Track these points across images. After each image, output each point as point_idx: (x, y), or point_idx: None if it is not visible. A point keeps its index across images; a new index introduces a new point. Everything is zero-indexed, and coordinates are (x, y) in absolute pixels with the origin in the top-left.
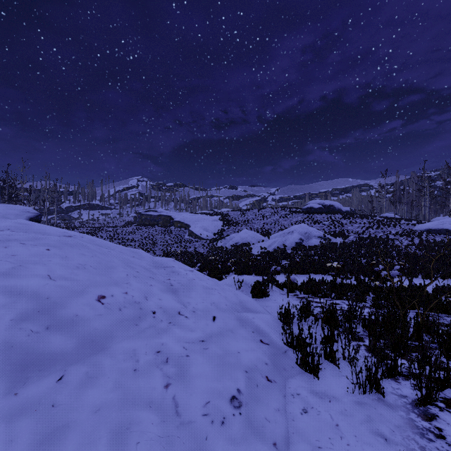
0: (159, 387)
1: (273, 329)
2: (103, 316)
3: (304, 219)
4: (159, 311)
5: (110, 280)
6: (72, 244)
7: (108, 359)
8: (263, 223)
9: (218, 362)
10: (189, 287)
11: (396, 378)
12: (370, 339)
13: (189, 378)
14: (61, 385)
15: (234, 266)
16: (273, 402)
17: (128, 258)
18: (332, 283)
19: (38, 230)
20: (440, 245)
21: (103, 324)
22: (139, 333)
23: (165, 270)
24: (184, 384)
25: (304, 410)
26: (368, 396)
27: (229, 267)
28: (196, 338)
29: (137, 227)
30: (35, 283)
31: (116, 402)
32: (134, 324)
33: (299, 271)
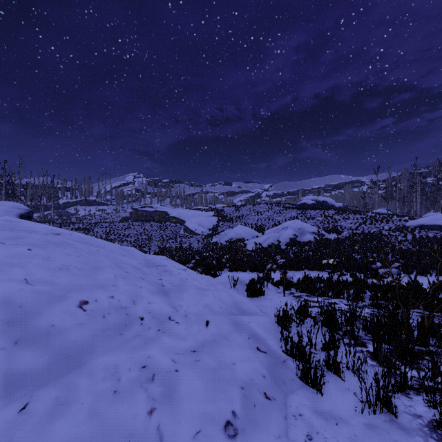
0: (142, 413)
1: (270, 334)
2: (83, 325)
3: (298, 215)
4: (148, 317)
5: (95, 283)
6: (57, 243)
7: (85, 379)
8: (257, 218)
9: (211, 377)
10: (182, 287)
11: (406, 393)
12: (374, 346)
13: (177, 400)
14: (24, 416)
15: (228, 262)
16: (272, 426)
17: (118, 257)
18: (328, 281)
19: (24, 228)
20: (433, 241)
21: (82, 335)
22: (124, 344)
23: (157, 270)
24: (172, 408)
25: (309, 436)
26: (379, 416)
27: (223, 263)
28: (187, 348)
29: (133, 223)
30: (8, 289)
31: (88, 438)
32: (118, 333)
33: (294, 268)
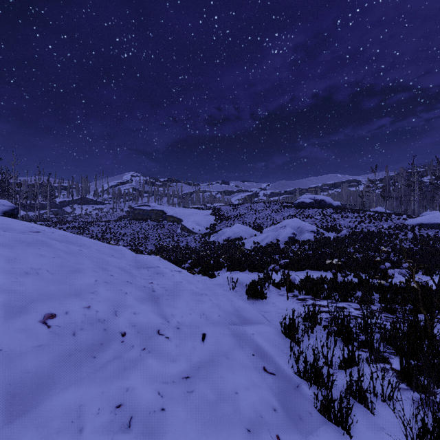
0: None
1: (277, 349)
2: (44, 347)
3: (296, 213)
4: (131, 332)
5: (69, 290)
6: (30, 242)
7: (31, 432)
8: (255, 217)
9: (208, 417)
10: (175, 292)
11: None
12: (402, 364)
13: None
14: None
15: (226, 262)
16: None
17: (104, 258)
18: (332, 282)
19: None
20: (434, 240)
21: (40, 362)
22: (96, 372)
23: (148, 272)
24: None
25: None
26: None
27: (221, 263)
28: (178, 373)
29: (130, 222)
30: None
31: None
32: (90, 356)
33: (295, 267)
